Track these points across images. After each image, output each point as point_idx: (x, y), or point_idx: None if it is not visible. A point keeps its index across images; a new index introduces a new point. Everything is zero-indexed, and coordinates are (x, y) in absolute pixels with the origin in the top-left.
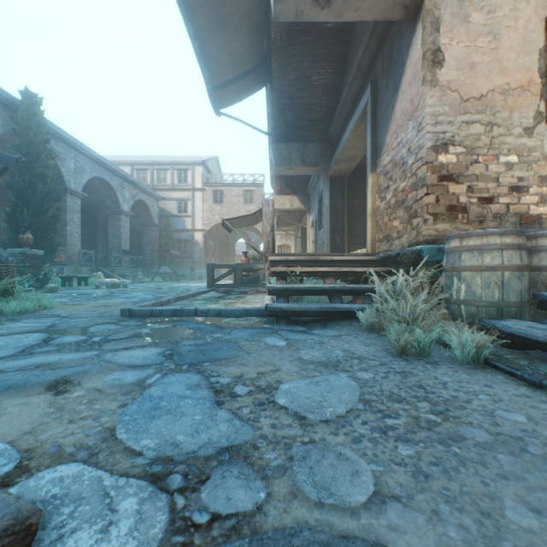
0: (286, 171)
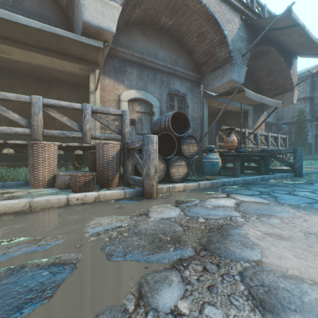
0: (230, 85)
